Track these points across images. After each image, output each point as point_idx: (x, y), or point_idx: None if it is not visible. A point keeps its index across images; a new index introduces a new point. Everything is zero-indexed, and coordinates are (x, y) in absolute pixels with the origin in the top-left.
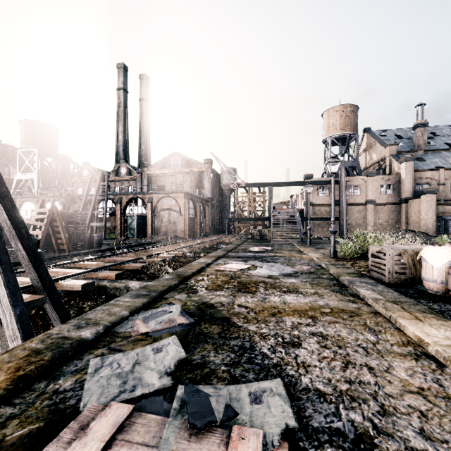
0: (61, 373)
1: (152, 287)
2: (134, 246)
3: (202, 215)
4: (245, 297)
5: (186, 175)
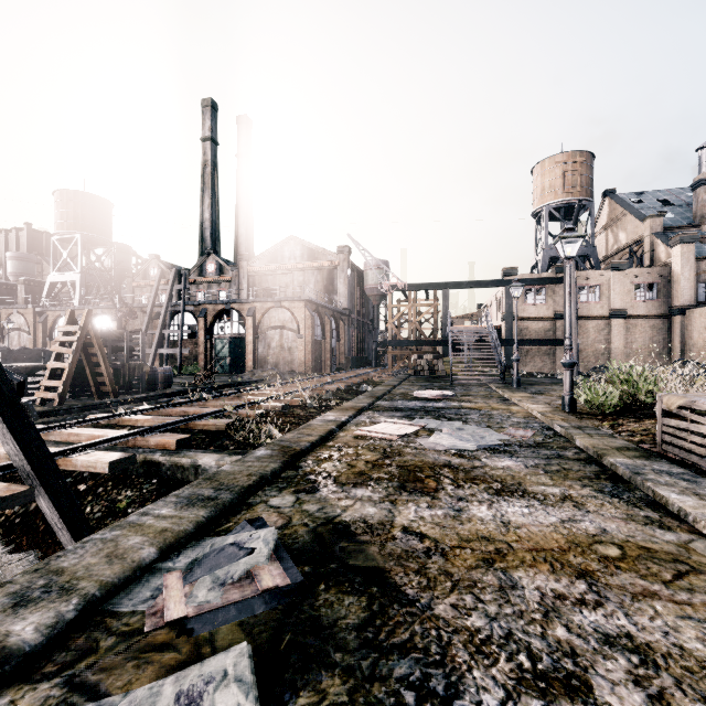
0: None
1: (227, 477)
2: (224, 388)
3: (334, 336)
4: (416, 504)
5: (308, 272)
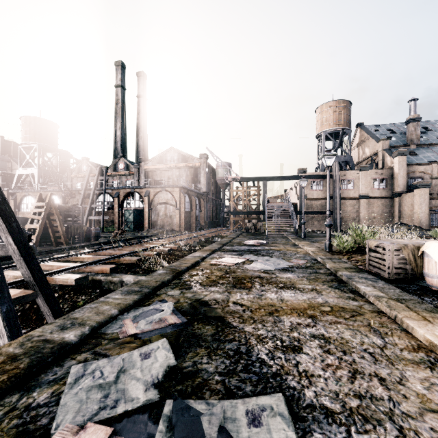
0: (37, 384)
1: (145, 282)
2: (131, 240)
3: (198, 209)
4: (240, 293)
5: (182, 169)
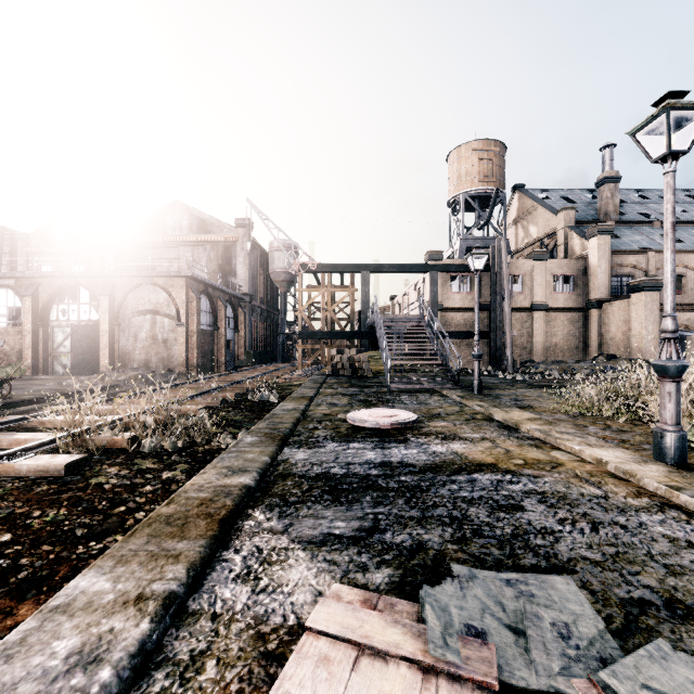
0: None
1: None
2: (27, 404)
3: (231, 326)
4: None
5: (199, 247)
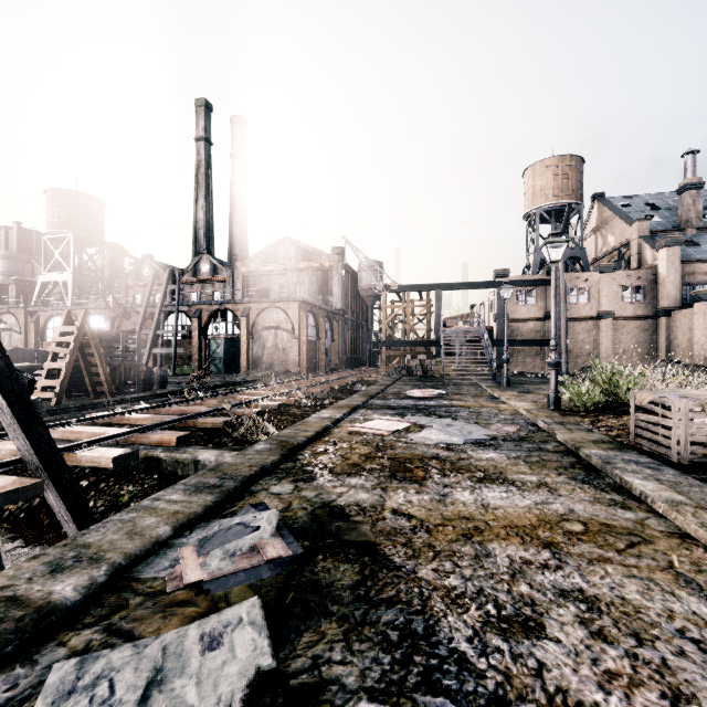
0: None
1: (230, 468)
2: (219, 388)
3: (329, 337)
4: (405, 490)
5: (303, 273)
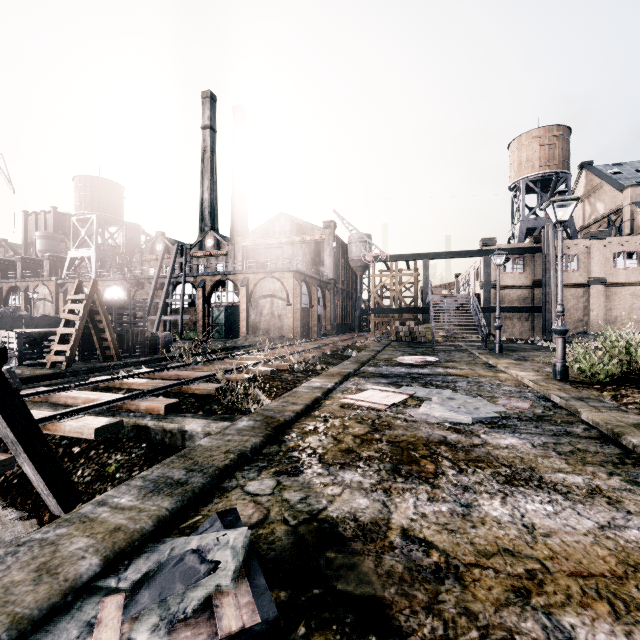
0: None
1: (203, 454)
2: (219, 352)
3: (321, 304)
4: (415, 495)
5: (297, 246)
